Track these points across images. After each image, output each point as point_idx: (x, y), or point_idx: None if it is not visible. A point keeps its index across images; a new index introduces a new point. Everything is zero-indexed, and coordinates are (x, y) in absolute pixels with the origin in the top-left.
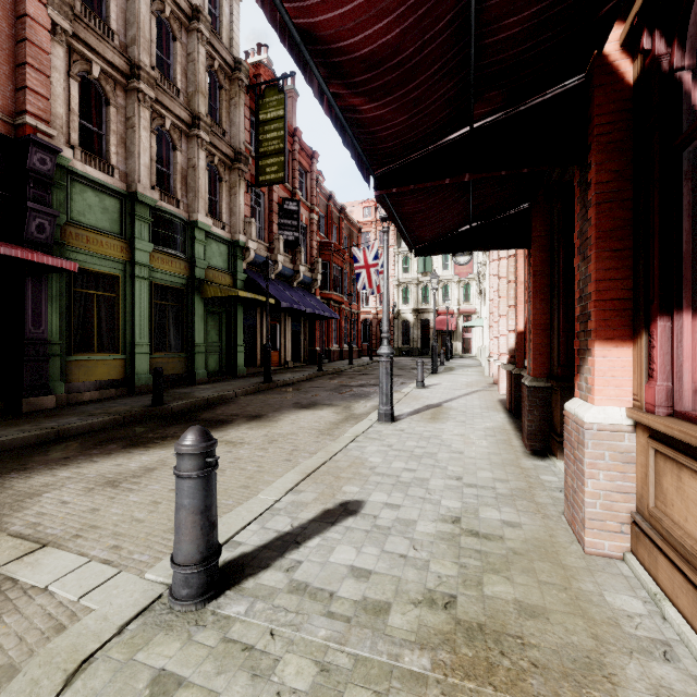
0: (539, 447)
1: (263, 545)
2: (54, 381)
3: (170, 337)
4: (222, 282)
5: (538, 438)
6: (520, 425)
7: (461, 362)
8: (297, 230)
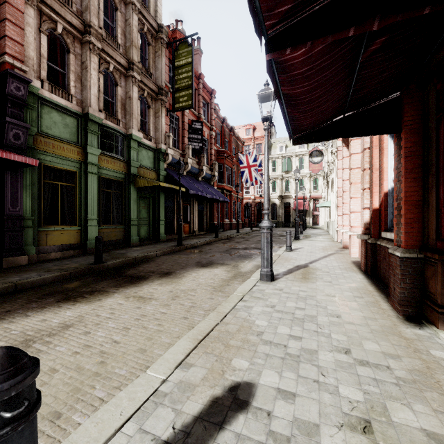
0: (412, 312)
1: None
2: (28, 245)
3: (113, 214)
4: (150, 177)
5: (410, 304)
6: (379, 286)
7: (313, 231)
8: (201, 142)
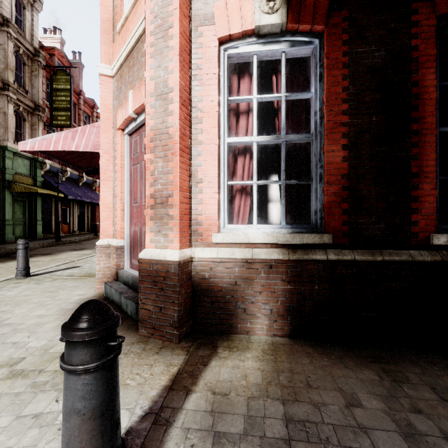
0: None
1: (44, 272)
2: None
3: None
4: (26, 182)
5: None
6: None
7: None
8: None
